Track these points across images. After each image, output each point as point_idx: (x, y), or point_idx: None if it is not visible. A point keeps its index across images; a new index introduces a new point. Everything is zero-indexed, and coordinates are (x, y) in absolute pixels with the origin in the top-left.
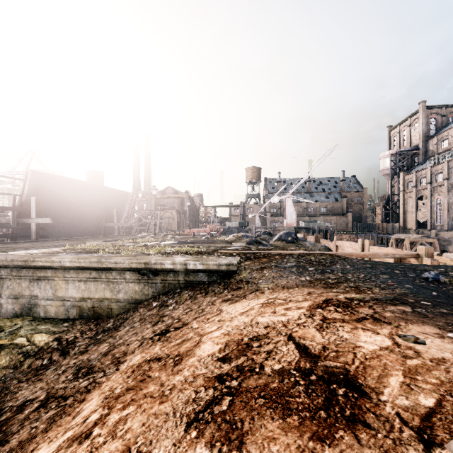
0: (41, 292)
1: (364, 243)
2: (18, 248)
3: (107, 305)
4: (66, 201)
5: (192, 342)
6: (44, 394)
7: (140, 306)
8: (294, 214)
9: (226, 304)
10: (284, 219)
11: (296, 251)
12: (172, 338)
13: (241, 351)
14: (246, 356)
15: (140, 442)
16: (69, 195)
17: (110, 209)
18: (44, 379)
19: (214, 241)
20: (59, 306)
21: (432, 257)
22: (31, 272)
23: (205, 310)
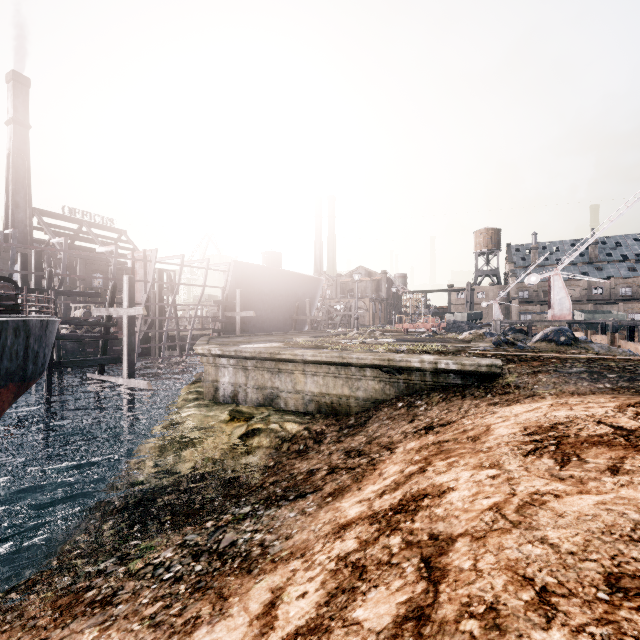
0: (282, 385)
1: None
2: (239, 342)
3: (346, 402)
4: (262, 292)
5: (478, 430)
6: (325, 466)
7: (382, 406)
8: (566, 301)
9: (494, 407)
10: (549, 308)
11: (582, 355)
12: (444, 431)
13: (547, 430)
14: (555, 432)
15: (488, 463)
16: (264, 285)
17: (301, 299)
18: (313, 458)
19: (445, 339)
20: (298, 399)
21: None
22: (274, 365)
23: (469, 412)
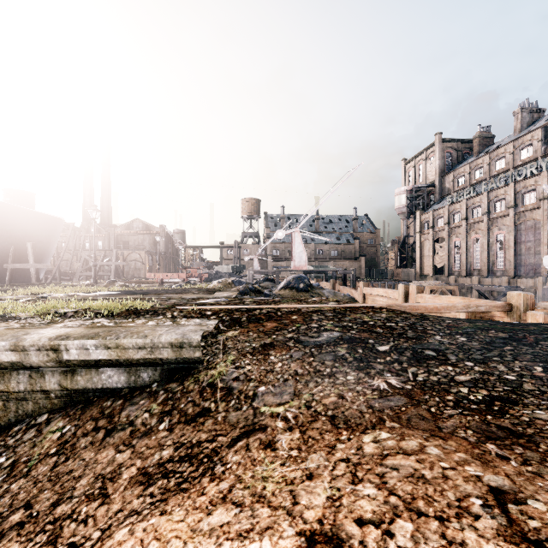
0: None
1: (407, 289)
2: None
3: None
4: None
5: None
6: None
7: None
8: (303, 255)
9: (142, 498)
10: (291, 260)
11: (325, 304)
12: None
13: None
14: None
15: None
16: None
17: (23, 242)
18: None
19: (187, 289)
20: None
21: (533, 310)
22: None
23: (62, 532)
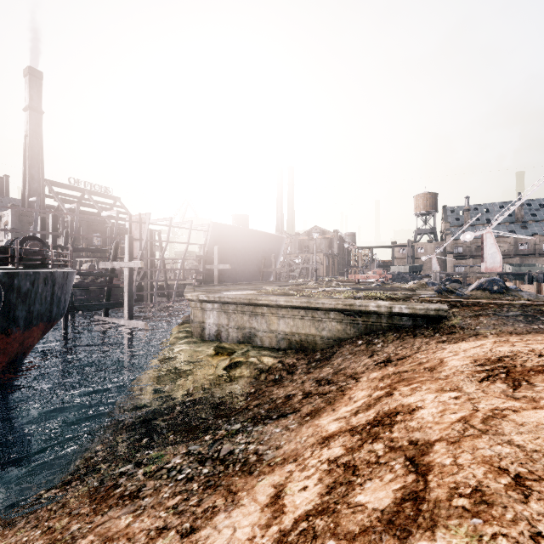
0: (258, 325)
1: None
2: (219, 290)
3: (313, 340)
4: (235, 248)
5: (433, 362)
6: (300, 392)
7: (344, 343)
8: (497, 256)
9: (443, 344)
10: (482, 262)
11: (516, 301)
12: (401, 364)
13: (495, 362)
14: (502, 363)
15: (448, 388)
16: (237, 242)
17: (268, 254)
18: (288, 385)
19: (393, 288)
20: (272, 337)
21: None
22: (251, 309)
23: (421, 348)
